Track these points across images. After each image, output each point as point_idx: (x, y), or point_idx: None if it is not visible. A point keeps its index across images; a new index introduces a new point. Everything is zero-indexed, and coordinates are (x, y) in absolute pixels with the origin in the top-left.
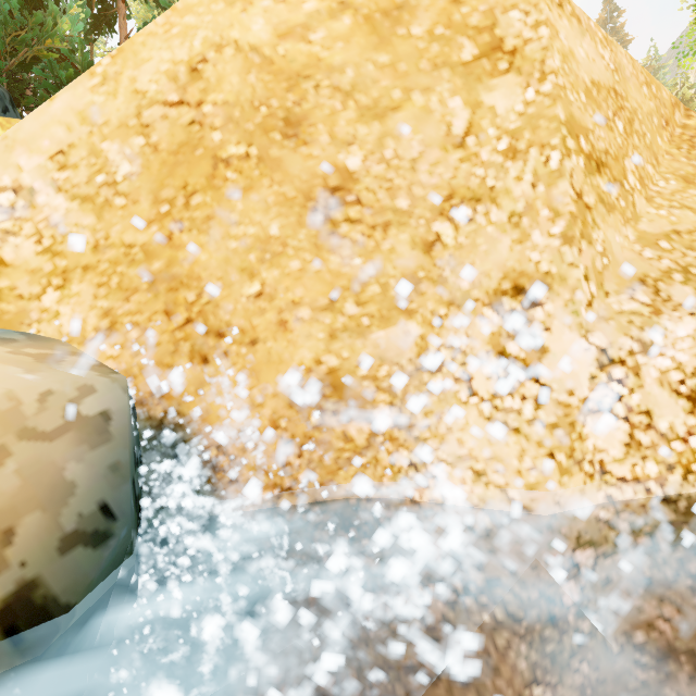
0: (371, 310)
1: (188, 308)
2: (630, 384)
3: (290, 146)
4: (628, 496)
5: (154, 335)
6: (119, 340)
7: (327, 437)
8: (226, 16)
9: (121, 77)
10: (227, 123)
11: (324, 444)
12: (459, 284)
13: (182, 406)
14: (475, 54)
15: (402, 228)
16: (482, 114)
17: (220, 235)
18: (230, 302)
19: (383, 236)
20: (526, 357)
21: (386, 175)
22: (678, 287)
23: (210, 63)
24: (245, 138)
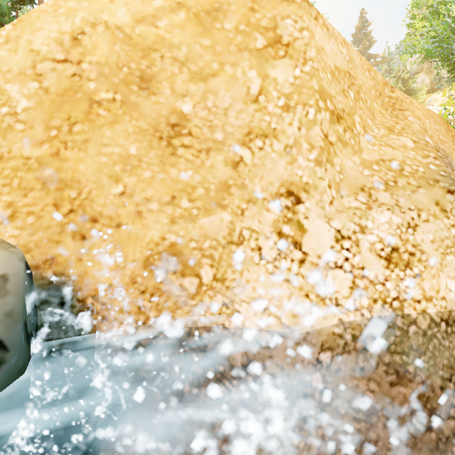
0: (198, 205)
1: (71, 202)
2: (353, 251)
3: (144, 95)
4: (351, 319)
5: (46, 220)
6: (19, 224)
7: (169, 288)
8: (99, 4)
9: (20, 39)
10: (100, 77)
11: (167, 292)
12: (254, 189)
13: (66, 269)
14: (265, 44)
15: (219, 152)
16: (269, 82)
17: (94, 152)
18: (101, 198)
19: (206, 157)
20: (294, 235)
21: (208, 117)
22: (381, 193)
23: (87, 35)
24: (112, 88)
